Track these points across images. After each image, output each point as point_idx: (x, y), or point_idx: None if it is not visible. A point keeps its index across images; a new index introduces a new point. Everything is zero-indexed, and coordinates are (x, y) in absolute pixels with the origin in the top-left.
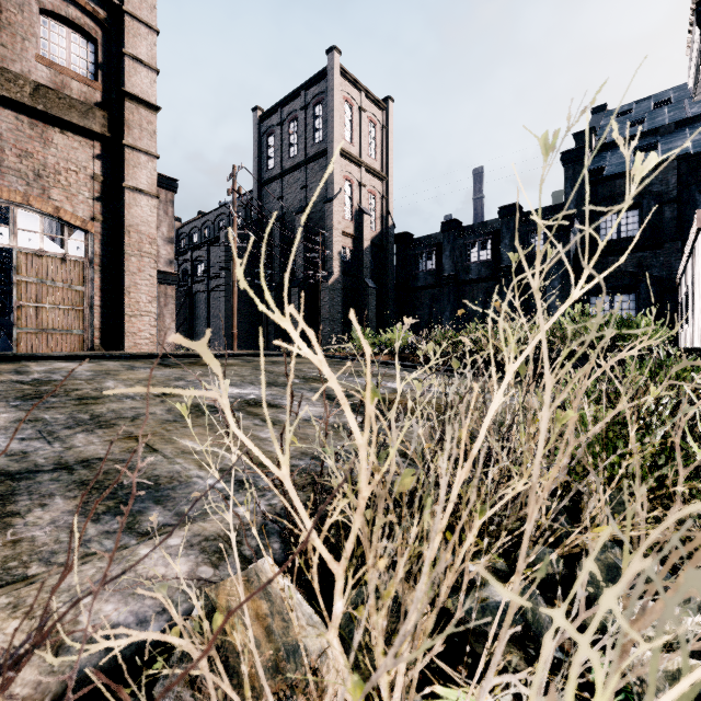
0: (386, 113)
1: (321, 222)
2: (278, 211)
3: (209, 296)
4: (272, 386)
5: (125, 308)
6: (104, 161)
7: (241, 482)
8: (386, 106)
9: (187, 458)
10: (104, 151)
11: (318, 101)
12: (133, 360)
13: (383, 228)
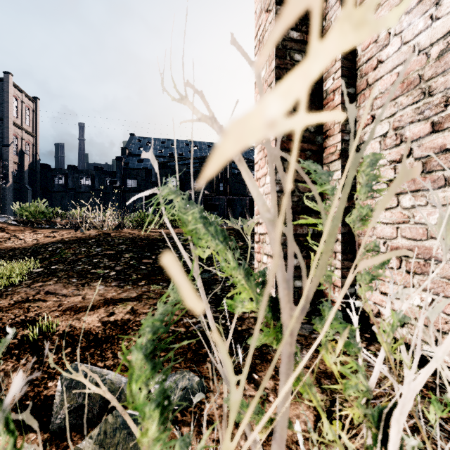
0: (35, 104)
1: None
2: None
3: None
4: None
5: None
6: None
7: None
8: (36, 101)
9: None
10: None
11: None
12: None
13: (34, 160)
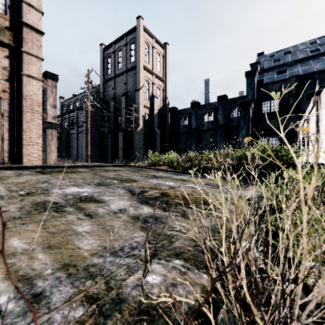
0: (165, 50)
1: (134, 101)
2: (113, 95)
3: (78, 135)
4: (100, 185)
5: (23, 140)
6: (11, 59)
7: (35, 297)
8: (165, 47)
9: (2, 263)
10: (11, 54)
11: (132, 42)
12: (24, 170)
13: (164, 104)
